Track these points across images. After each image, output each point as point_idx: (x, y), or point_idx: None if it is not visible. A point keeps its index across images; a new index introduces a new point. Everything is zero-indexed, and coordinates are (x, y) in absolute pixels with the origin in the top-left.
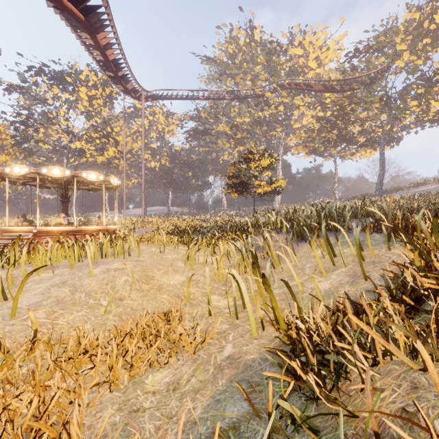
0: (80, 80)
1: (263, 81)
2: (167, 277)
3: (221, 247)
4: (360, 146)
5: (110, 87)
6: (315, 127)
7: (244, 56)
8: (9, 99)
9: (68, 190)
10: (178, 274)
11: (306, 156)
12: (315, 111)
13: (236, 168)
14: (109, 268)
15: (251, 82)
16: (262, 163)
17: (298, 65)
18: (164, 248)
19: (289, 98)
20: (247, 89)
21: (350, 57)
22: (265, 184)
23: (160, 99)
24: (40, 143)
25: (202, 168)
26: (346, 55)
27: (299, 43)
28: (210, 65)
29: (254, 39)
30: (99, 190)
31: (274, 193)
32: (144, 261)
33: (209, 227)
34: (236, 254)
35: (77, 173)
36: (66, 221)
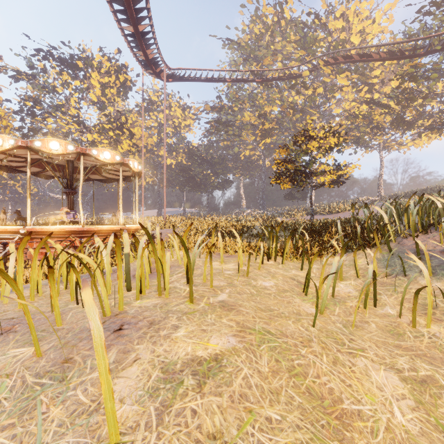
0: (92, 65)
1: (297, 61)
2: (359, 382)
3: (422, 268)
4: (425, 130)
5: (124, 74)
6: (360, 112)
7: (272, 37)
8: (17, 89)
9: (75, 181)
10: (361, 357)
11: (346, 147)
12: (357, 95)
13: (288, 150)
14: (170, 363)
15: (283, 63)
16: (327, 142)
17: (340, 39)
18: (248, 265)
19: (333, 76)
20: (280, 68)
21: (425, 13)
22: (331, 170)
23: (182, 80)
24: (49, 136)
25: (221, 165)
26: (418, 11)
27: (340, 15)
28: (233, 49)
29: (283, 17)
30: (113, 181)
31: (337, 183)
32: (239, 307)
33: (257, 227)
34: (400, 279)
35: (85, 149)
36: (71, 218)
